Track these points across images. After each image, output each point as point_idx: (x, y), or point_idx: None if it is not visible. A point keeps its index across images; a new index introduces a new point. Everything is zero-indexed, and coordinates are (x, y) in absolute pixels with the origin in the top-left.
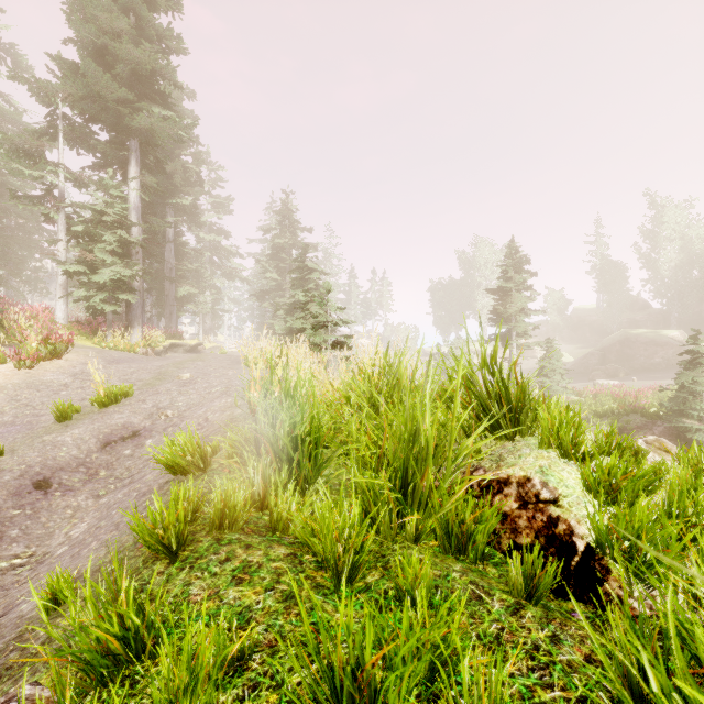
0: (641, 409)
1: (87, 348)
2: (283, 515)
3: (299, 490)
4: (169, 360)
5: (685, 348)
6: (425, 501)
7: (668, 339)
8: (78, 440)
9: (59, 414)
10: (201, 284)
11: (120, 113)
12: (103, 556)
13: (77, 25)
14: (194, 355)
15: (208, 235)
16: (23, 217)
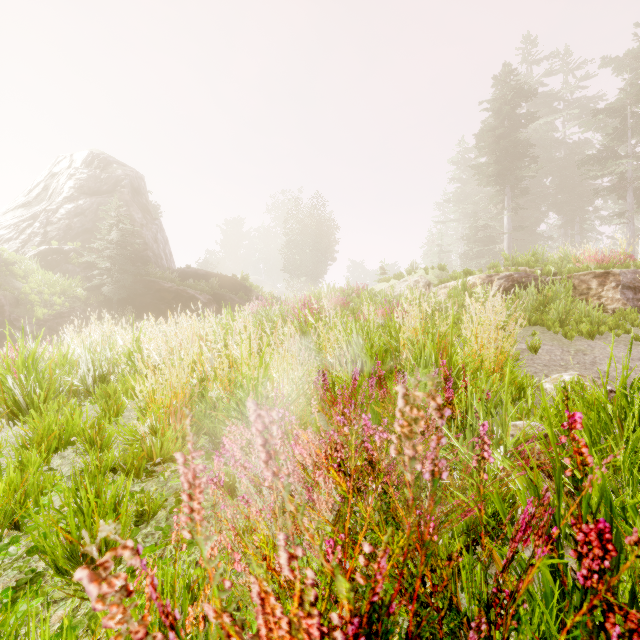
0: None
1: None
2: None
3: None
4: None
5: None
6: None
7: None
8: None
9: None
10: None
11: None
12: None
13: None
14: None
15: None
16: None
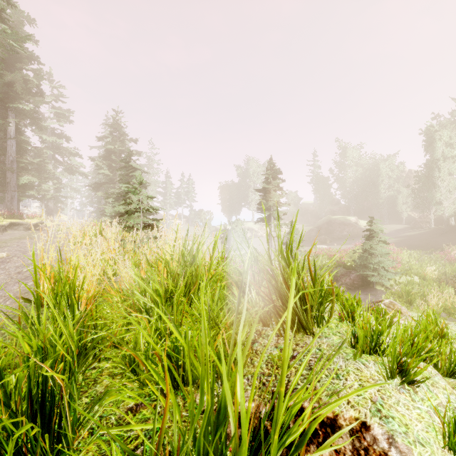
0: (343, 264)
1: None
2: None
3: None
4: None
5: (358, 226)
6: None
7: (350, 221)
8: None
9: None
10: (43, 175)
11: None
12: None
13: None
14: (25, 233)
15: (50, 138)
16: None
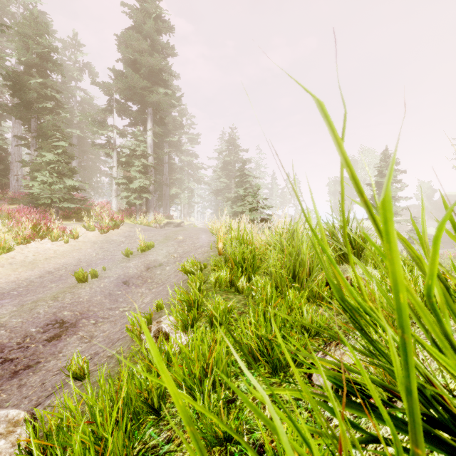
0: None
1: (128, 223)
2: (240, 287)
3: (246, 281)
4: (169, 230)
5: None
6: (303, 284)
7: None
8: (136, 266)
9: (125, 254)
10: (182, 187)
11: (143, 95)
12: (167, 301)
13: (123, 51)
14: (181, 228)
15: (186, 158)
16: (93, 154)
